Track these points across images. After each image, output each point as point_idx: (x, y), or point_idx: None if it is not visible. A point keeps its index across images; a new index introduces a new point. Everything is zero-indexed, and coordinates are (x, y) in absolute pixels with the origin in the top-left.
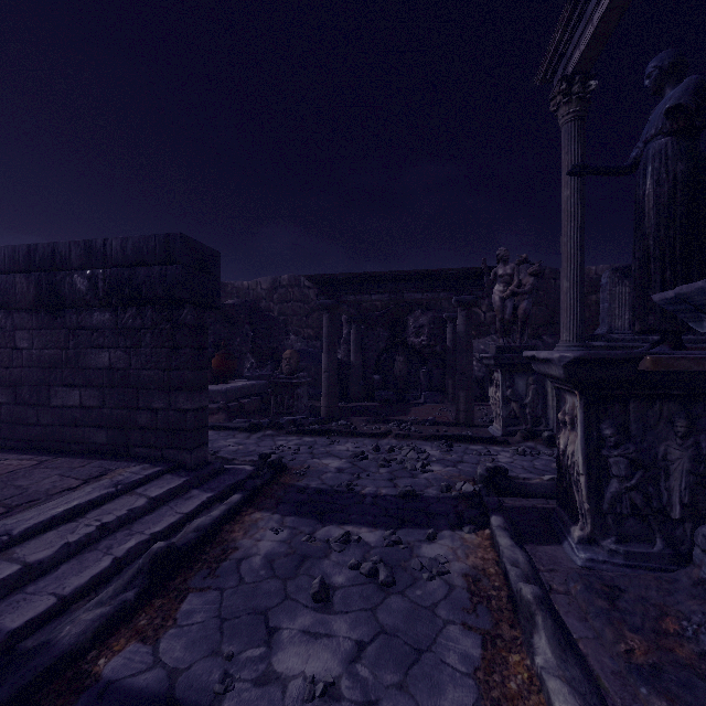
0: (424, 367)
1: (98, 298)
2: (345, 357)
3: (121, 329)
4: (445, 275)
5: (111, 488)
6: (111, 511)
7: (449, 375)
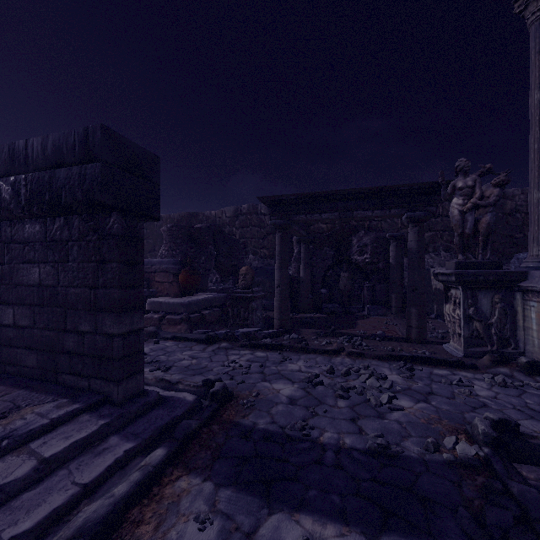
0: (366, 282)
1: (21, 206)
2: (296, 273)
3: (50, 242)
4: (396, 191)
5: None
6: None
7: (392, 290)
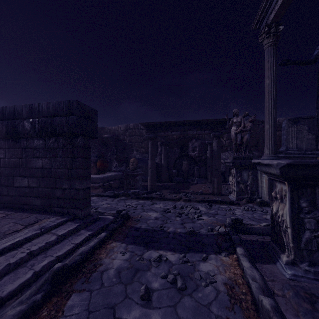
0: (196, 166)
1: (35, 133)
2: (159, 162)
3: (48, 148)
4: (207, 122)
5: (38, 230)
6: (37, 243)
7: (208, 170)
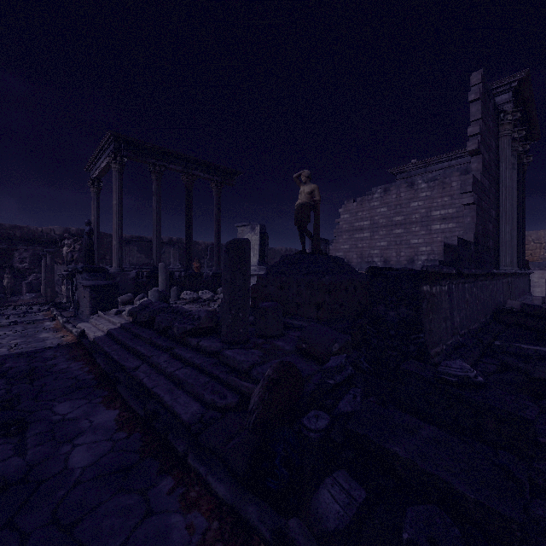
0: (26, 281)
1: None
2: None
3: None
4: (40, 240)
5: None
6: None
7: (44, 284)
